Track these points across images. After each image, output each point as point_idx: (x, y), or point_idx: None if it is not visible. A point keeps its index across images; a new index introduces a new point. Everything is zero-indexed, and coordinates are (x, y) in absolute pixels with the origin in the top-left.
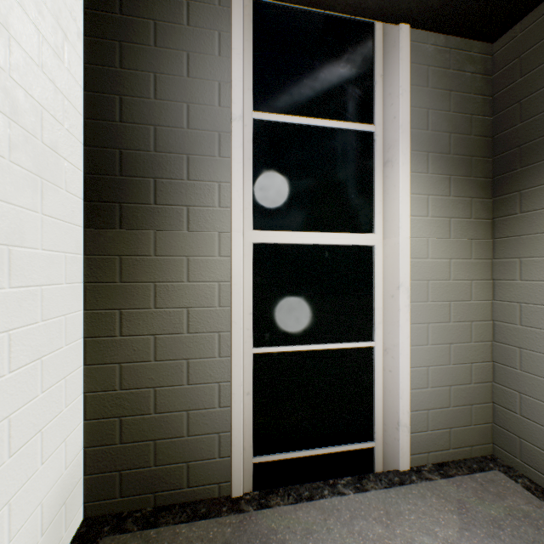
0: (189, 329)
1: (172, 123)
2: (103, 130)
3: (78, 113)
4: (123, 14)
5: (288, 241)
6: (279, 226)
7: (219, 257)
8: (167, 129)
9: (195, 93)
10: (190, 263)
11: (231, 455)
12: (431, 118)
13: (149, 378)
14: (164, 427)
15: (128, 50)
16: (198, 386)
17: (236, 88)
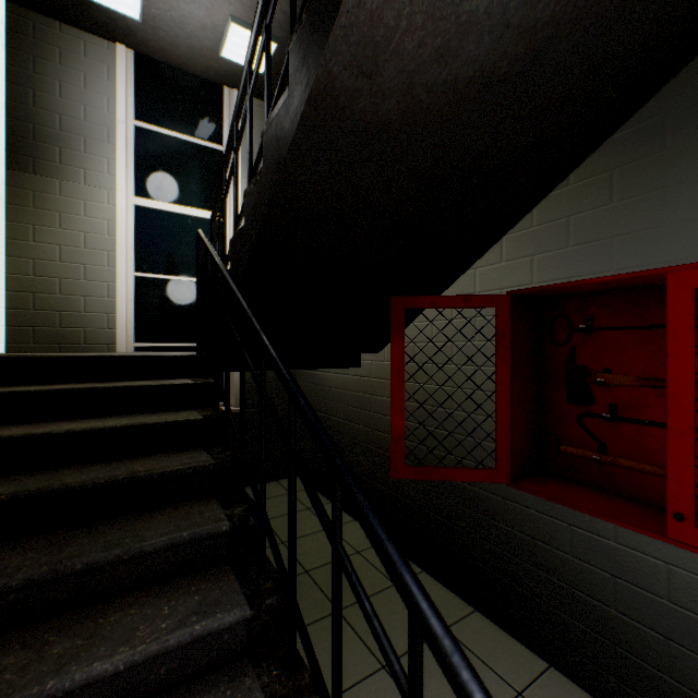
0: (86, 246)
1: (73, 116)
2: (21, 109)
3: (3, 95)
4: (36, 40)
5: (161, 208)
6: (155, 198)
7: (109, 205)
8: (69, 119)
9: (91, 100)
10: (87, 206)
11: (117, 327)
12: (257, 149)
13: (56, 272)
14: (68, 304)
15: (40, 63)
16: (93, 282)
17: (121, 104)
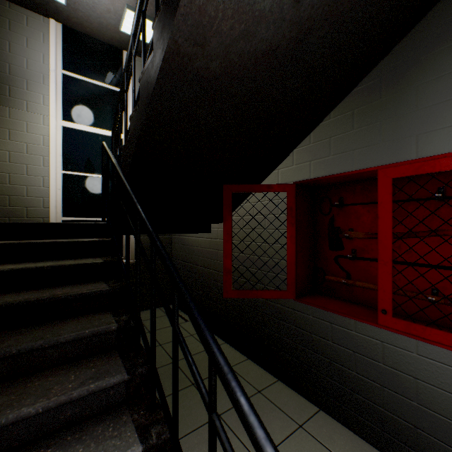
0: (28, 152)
1: (19, 65)
2: None
3: None
4: None
5: (81, 129)
6: (76, 122)
7: (44, 125)
8: (16, 67)
9: (31, 55)
10: (29, 125)
11: (50, 206)
12: None
13: (6, 169)
14: (15, 191)
15: None
16: (33, 177)
17: (52, 59)
